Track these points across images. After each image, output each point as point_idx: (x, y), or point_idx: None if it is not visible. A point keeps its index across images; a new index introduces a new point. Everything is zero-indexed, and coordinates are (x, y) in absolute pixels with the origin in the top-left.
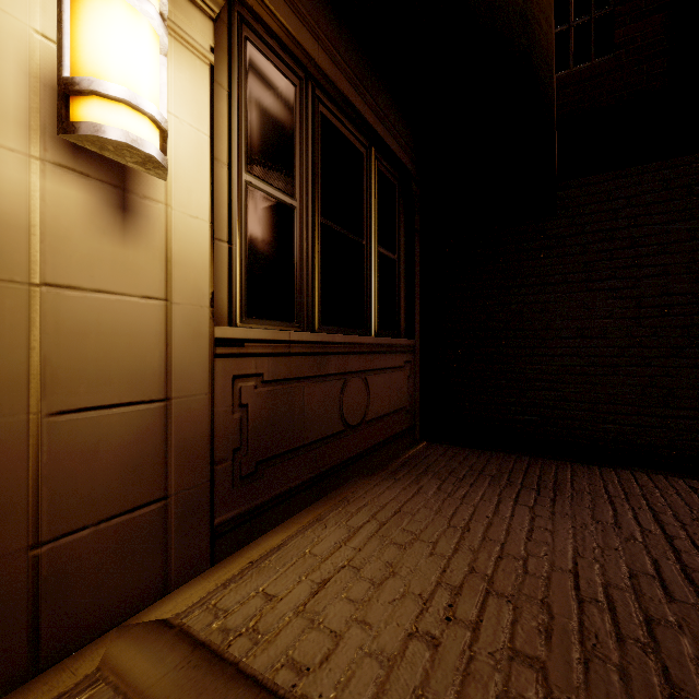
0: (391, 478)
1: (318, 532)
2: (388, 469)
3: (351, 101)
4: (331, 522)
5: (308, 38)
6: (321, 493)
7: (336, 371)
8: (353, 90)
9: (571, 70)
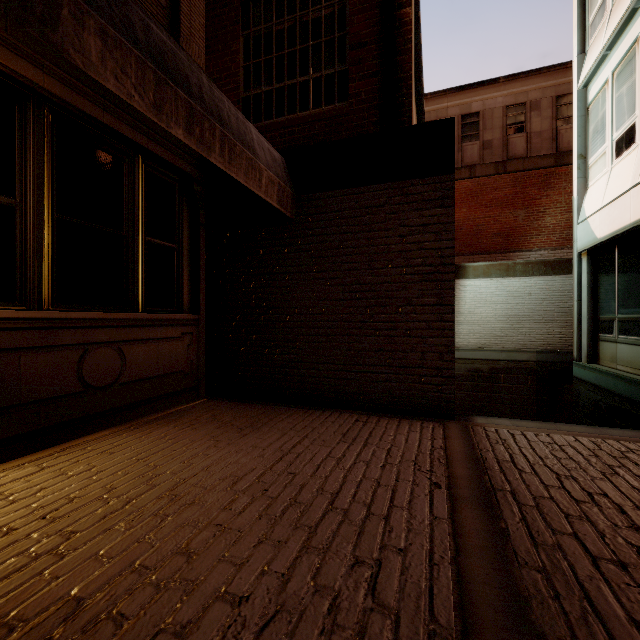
0: (134, 429)
1: (11, 473)
2: (142, 421)
3: (96, 118)
4: (33, 465)
5: (27, 67)
6: (48, 443)
7: (73, 342)
8: (99, 109)
9: (323, 108)
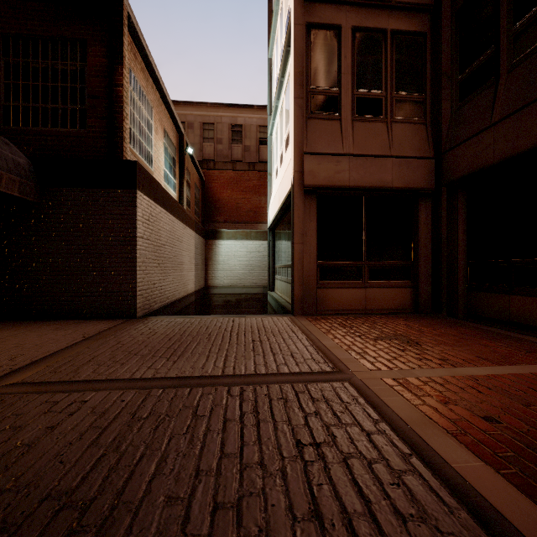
0: None
1: None
2: None
3: None
4: None
5: None
6: None
7: None
8: None
9: (69, 129)
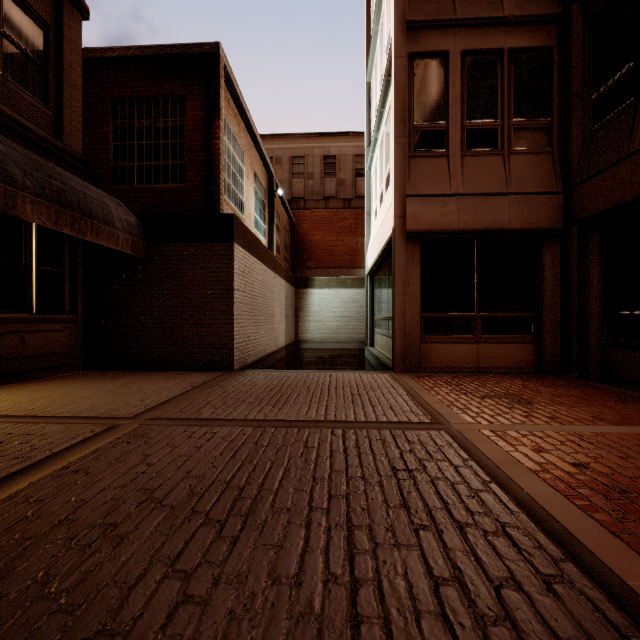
0: (33, 382)
1: None
2: (37, 380)
3: None
4: None
5: None
6: None
7: None
8: None
9: (170, 185)
